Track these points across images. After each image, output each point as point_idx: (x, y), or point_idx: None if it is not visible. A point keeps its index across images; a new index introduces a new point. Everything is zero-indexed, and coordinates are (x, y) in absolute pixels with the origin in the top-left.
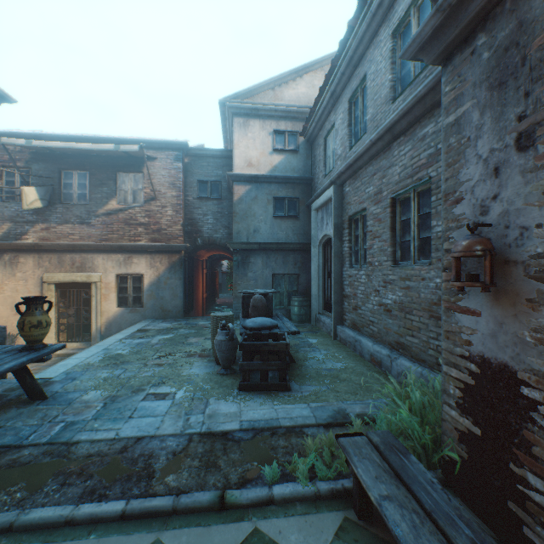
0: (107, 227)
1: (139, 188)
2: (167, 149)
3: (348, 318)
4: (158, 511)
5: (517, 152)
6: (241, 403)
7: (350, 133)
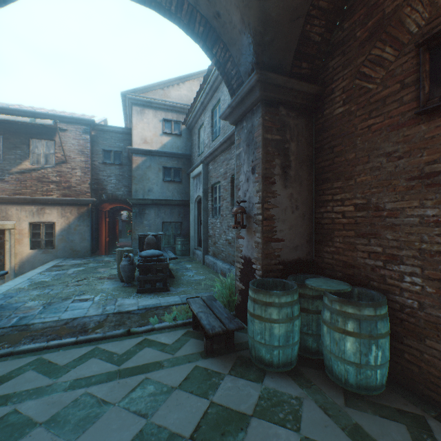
0: (21, 183)
1: (51, 152)
2: (76, 123)
3: (211, 250)
4: (95, 338)
5: (252, 174)
6: (139, 299)
7: (212, 131)
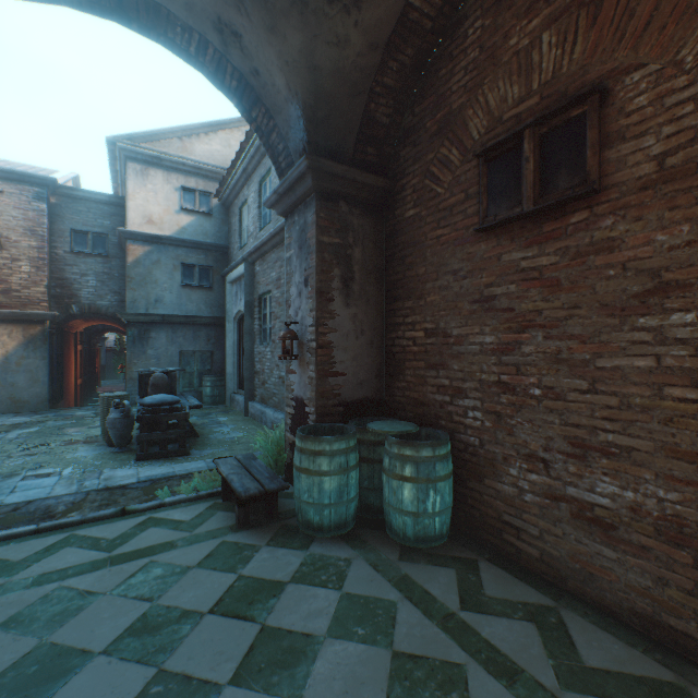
0: None
1: None
2: (21, 181)
3: (259, 393)
4: (69, 523)
5: (305, 287)
6: (139, 468)
7: (261, 214)
